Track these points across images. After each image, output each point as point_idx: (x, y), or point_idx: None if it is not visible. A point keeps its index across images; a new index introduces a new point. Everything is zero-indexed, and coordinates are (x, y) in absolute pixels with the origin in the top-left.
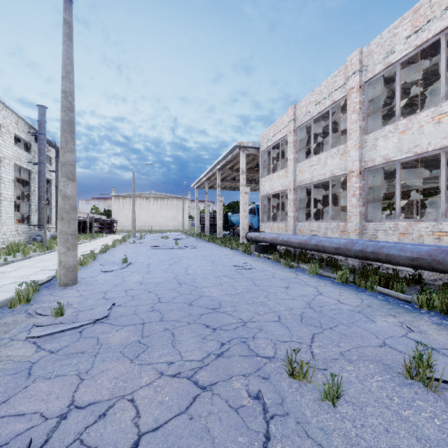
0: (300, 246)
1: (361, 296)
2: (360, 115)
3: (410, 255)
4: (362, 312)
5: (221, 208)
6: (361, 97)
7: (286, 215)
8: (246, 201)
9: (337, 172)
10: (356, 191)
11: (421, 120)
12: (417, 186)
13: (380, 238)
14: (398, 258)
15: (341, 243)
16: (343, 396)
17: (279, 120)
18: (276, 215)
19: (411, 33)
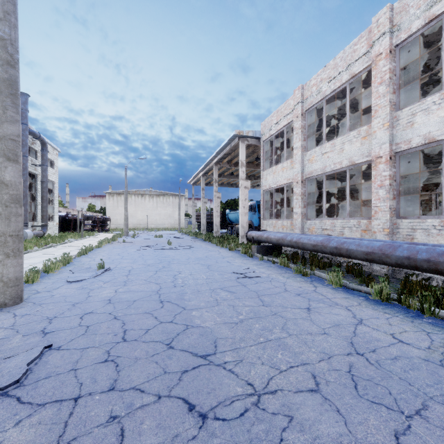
0: (315, 248)
1: (422, 326)
2: (390, 87)
3: None
4: None
5: (218, 204)
6: (391, 64)
7: (290, 212)
8: (245, 197)
9: (357, 159)
10: (385, 181)
11: None
12: (438, 179)
13: (419, 239)
14: None
15: (375, 246)
16: None
17: (284, 105)
18: (278, 212)
19: None
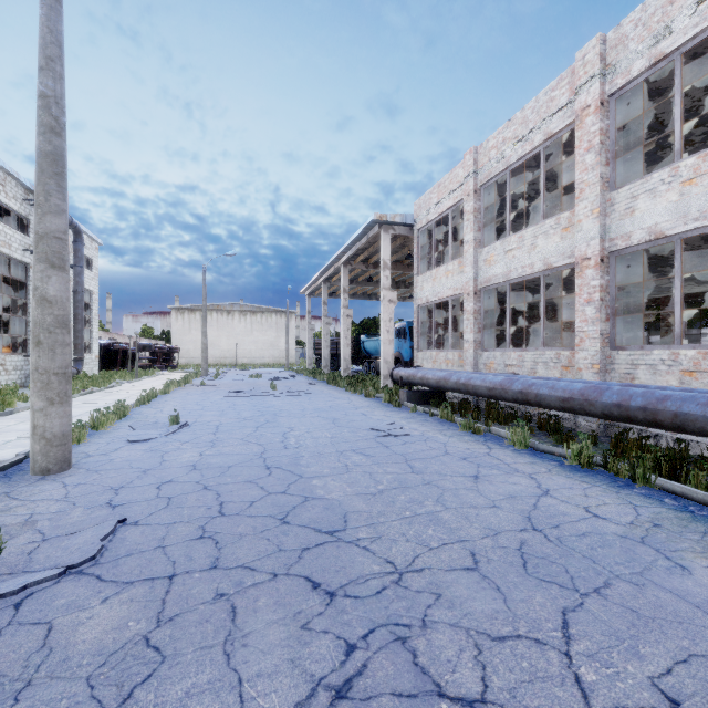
0: (492, 393)
1: (630, 498)
2: (601, 156)
3: None
4: (650, 542)
5: (349, 327)
6: (604, 123)
7: (459, 340)
8: (390, 316)
9: (555, 261)
10: (594, 294)
11: None
12: (685, 289)
13: (642, 379)
14: (703, 422)
15: (575, 389)
16: None
17: (448, 176)
18: (441, 340)
19: None
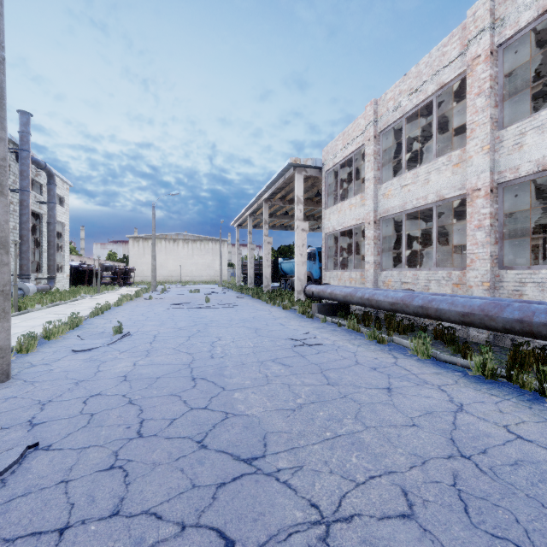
0: (394, 307)
1: (545, 415)
2: (491, 99)
3: None
4: None
5: (269, 252)
6: (493, 70)
7: (359, 261)
8: (303, 242)
9: (447, 193)
10: (484, 220)
11: None
12: None
13: (530, 296)
14: None
15: (475, 305)
16: None
17: (352, 125)
18: (345, 261)
19: None
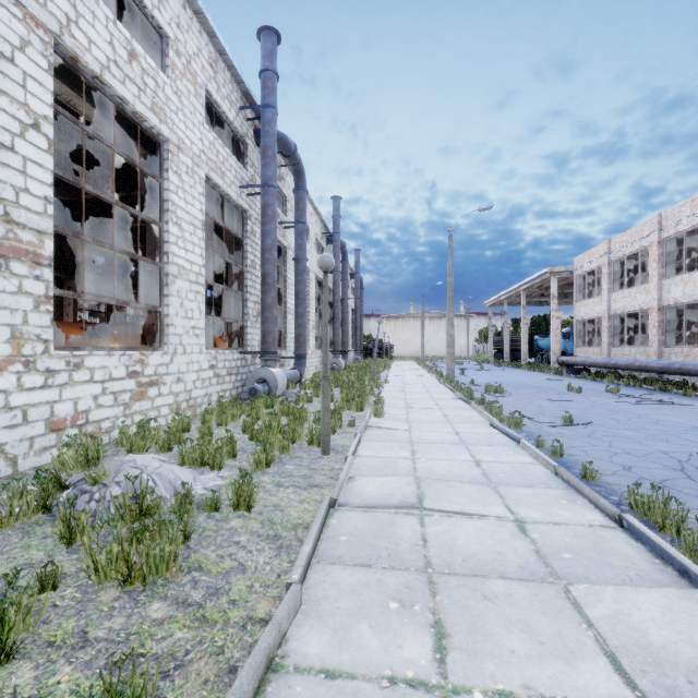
0: (604, 365)
1: (628, 389)
2: (658, 265)
3: (660, 366)
4: None
5: (526, 331)
6: (660, 250)
7: None
8: (557, 326)
9: (643, 306)
10: (655, 323)
11: (695, 277)
12: None
13: (672, 359)
14: (655, 368)
15: (630, 362)
16: (582, 393)
17: (594, 249)
18: (594, 340)
19: (690, 215)
